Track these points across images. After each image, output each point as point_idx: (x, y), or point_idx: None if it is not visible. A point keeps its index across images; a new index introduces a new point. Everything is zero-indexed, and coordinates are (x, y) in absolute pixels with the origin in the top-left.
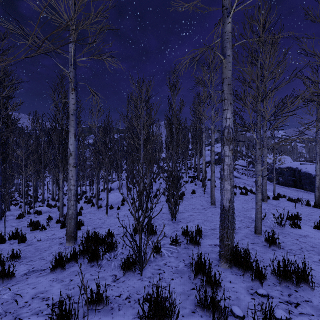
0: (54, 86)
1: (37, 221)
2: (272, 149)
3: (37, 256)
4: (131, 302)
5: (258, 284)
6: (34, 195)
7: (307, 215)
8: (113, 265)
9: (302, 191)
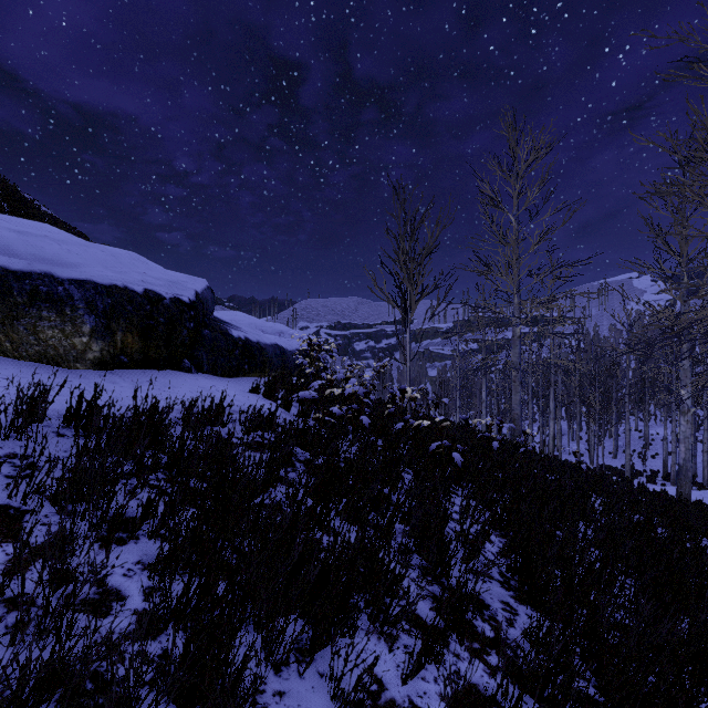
0: None
1: None
2: None
3: None
4: None
5: None
6: None
7: None
8: None
9: None
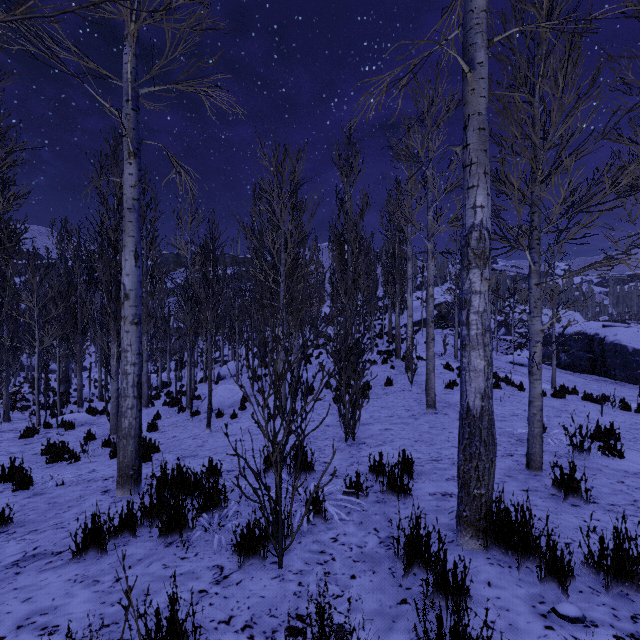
0: (99, 162)
1: (61, 442)
2: (550, 294)
3: (50, 520)
4: (255, 639)
5: (555, 590)
6: (62, 389)
7: (628, 430)
8: (216, 543)
9: (608, 382)
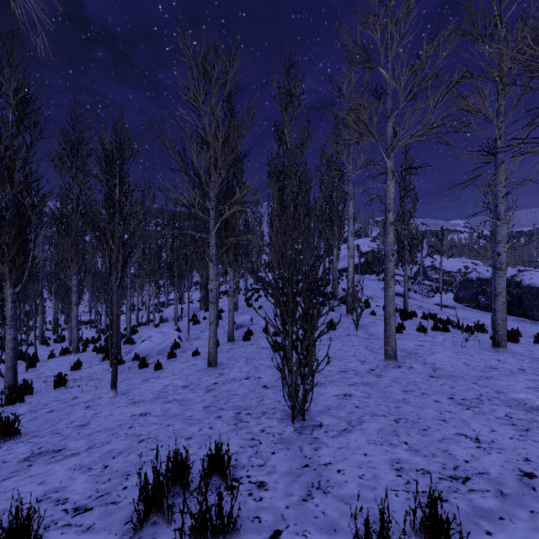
0: None
1: None
2: (491, 235)
3: None
4: None
5: None
6: (3, 333)
7: None
8: None
9: (527, 322)
